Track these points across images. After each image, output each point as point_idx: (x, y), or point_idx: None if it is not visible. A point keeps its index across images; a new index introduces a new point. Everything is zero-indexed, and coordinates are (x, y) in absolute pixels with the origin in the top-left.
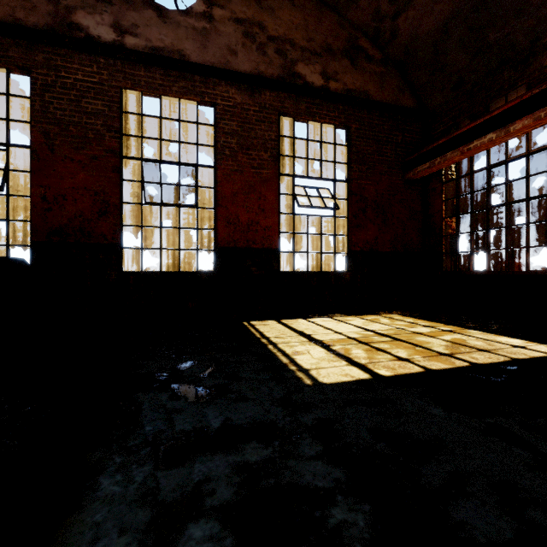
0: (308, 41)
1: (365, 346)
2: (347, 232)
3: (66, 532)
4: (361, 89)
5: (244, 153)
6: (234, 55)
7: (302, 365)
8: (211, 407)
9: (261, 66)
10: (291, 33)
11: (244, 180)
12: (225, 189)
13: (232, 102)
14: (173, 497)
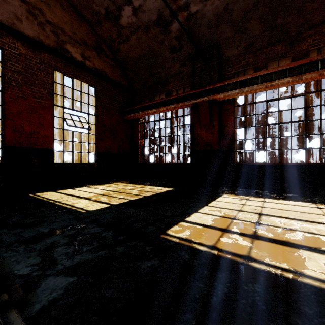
0: (73, 34)
1: (106, 196)
2: (95, 142)
3: (1, 265)
4: (103, 70)
5: (27, 87)
6: (20, 21)
7: (78, 207)
8: (39, 227)
9: (41, 36)
10: (62, 24)
11: (27, 104)
12: (11, 107)
13: (17, 51)
14: (43, 247)
